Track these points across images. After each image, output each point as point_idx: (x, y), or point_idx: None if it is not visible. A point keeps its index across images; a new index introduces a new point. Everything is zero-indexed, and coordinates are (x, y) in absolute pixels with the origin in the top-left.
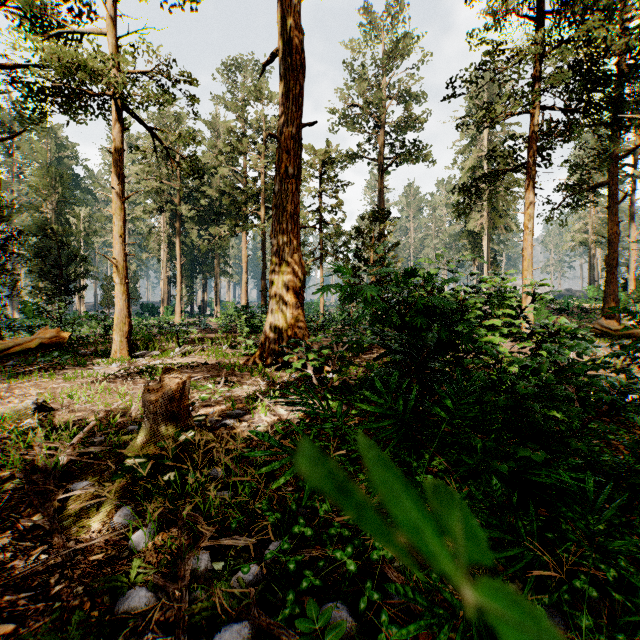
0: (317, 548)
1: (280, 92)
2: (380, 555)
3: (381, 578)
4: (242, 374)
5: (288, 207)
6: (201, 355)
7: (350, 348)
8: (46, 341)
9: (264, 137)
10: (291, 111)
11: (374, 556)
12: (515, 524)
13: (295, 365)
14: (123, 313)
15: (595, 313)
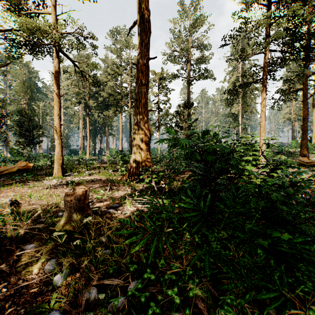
0: (157, 285)
1: (138, 42)
2: (194, 293)
3: (194, 304)
4: (119, 185)
5: (142, 100)
6: (98, 175)
7: (174, 172)
8: (21, 168)
9: (130, 66)
10: (143, 51)
11: (190, 294)
12: (274, 277)
13: (145, 180)
14: (59, 154)
15: (295, 154)
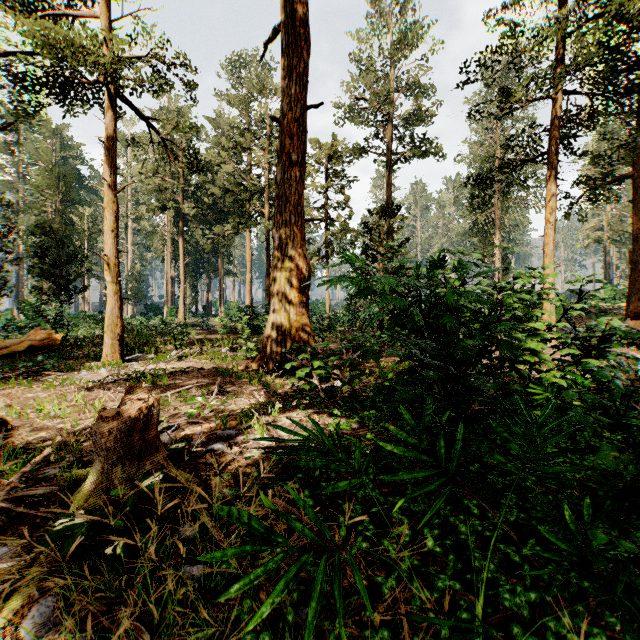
0: None
1: (283, 72)
2: None
3: None
4: (240, 382)
5: (291, 198)
6: (199, 359)
7: (362, 355)
8: (36, 343)
9: (268, 132)
10: (295, 92)
11: None
12: None
13: (298, 374)
14: (115, 314)
15: (614, 313)
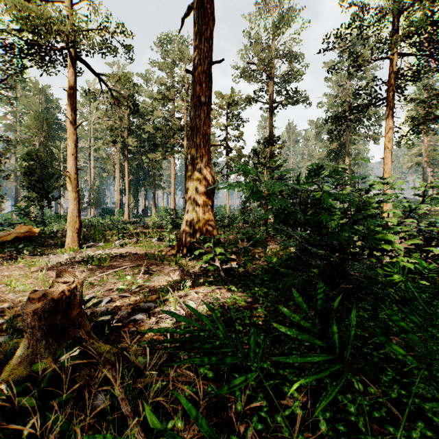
0: None
1: (194, 37)
2: None
3: None
4: (162, 263)
5: (201, 129)
6: (134, 246)
7: (254, 244)
8: (21, 235)
9: (186, 88)
10: (203, 52)
11: None
12: None
13: (204, 259)
14: (74, 214)
15: (431, 214)
